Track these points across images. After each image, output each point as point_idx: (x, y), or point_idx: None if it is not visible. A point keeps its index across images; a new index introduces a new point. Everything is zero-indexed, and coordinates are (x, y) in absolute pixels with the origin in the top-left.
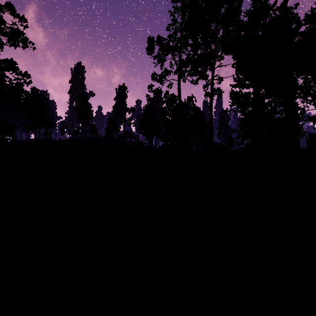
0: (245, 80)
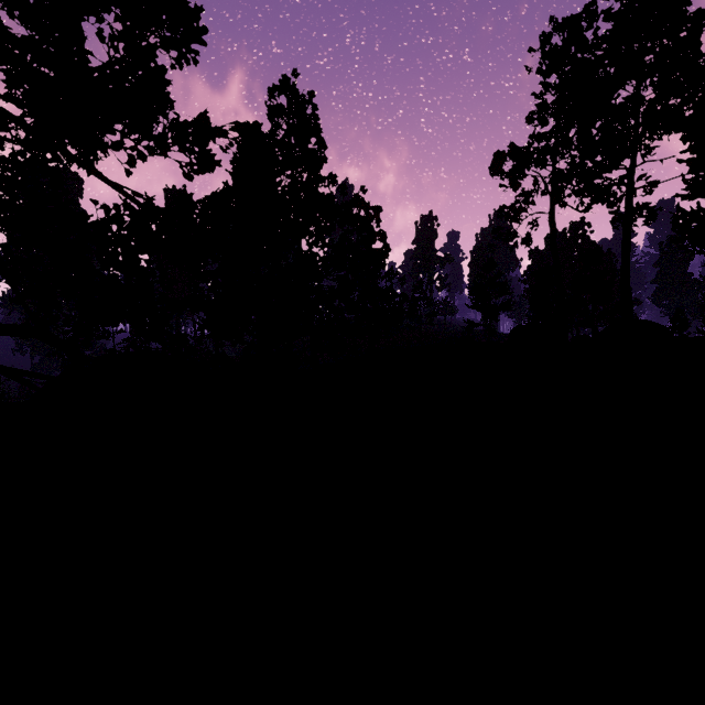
0: None
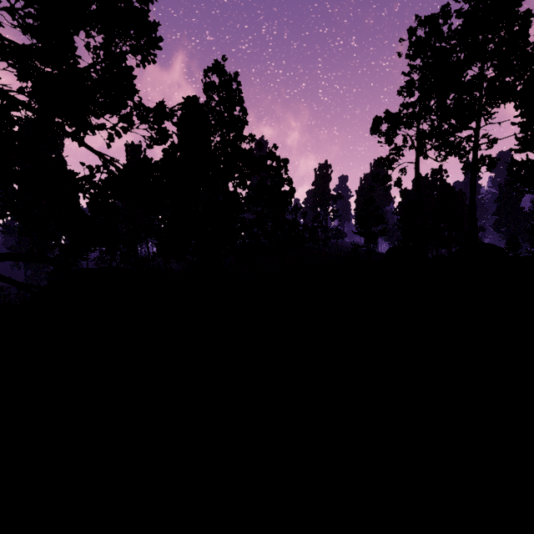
0: None
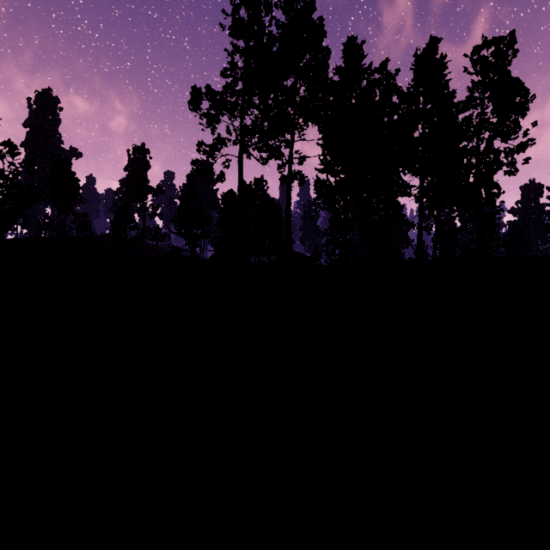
0: (333, 165)
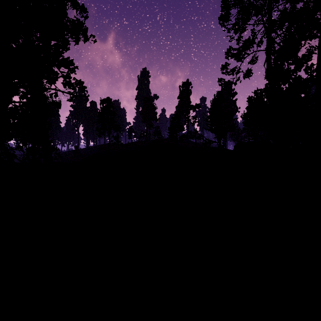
0: None
